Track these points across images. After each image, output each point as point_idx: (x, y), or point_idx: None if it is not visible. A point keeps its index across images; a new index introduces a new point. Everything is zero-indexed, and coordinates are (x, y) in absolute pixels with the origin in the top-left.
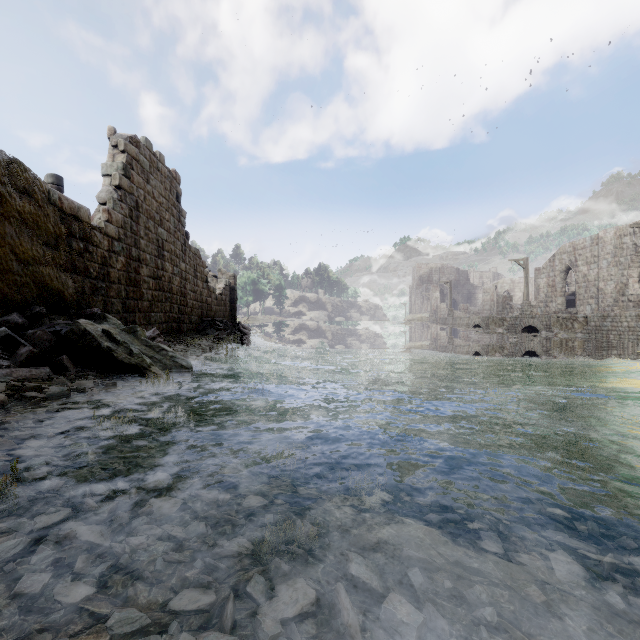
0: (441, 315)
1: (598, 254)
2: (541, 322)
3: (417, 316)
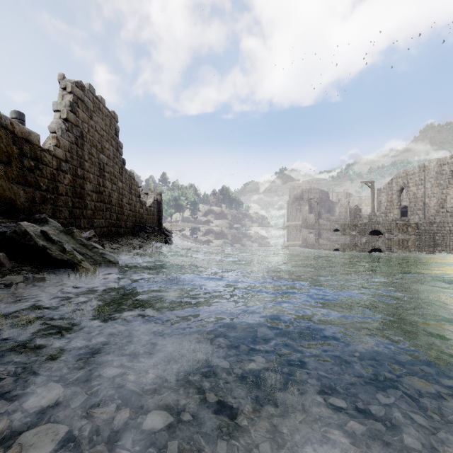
0: (310, 222)
1: (424, 178)
2: (384, 227)
3: (292, 223)
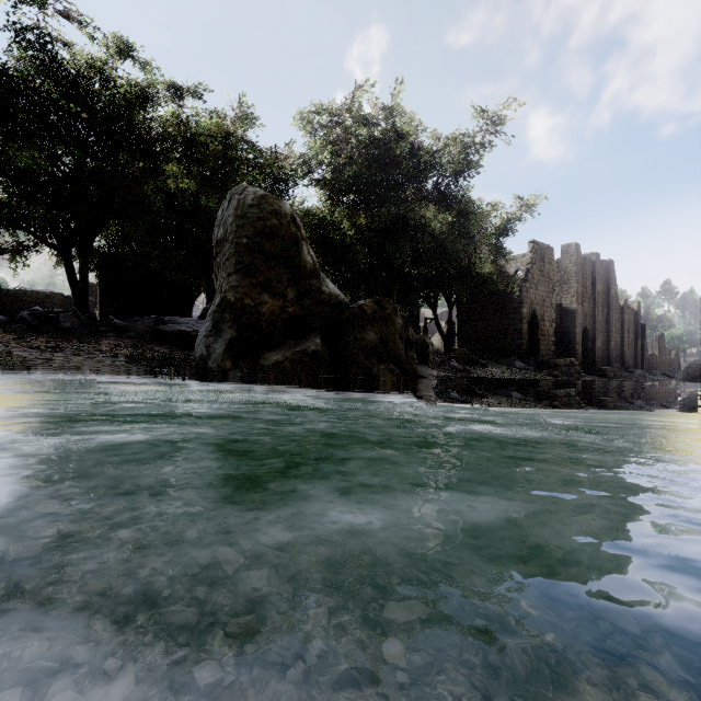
0: None
1: None
2: None
3: None
